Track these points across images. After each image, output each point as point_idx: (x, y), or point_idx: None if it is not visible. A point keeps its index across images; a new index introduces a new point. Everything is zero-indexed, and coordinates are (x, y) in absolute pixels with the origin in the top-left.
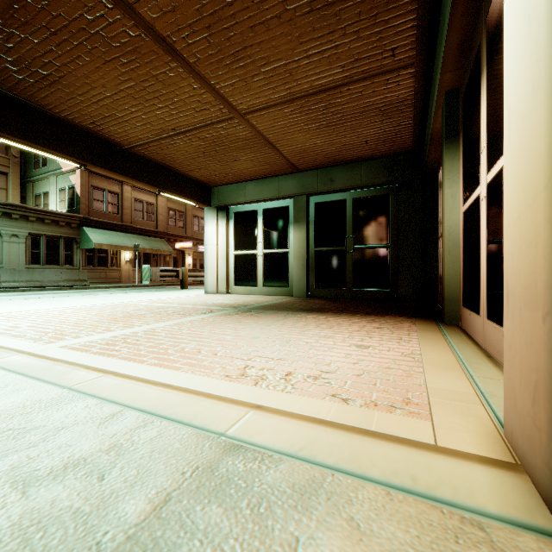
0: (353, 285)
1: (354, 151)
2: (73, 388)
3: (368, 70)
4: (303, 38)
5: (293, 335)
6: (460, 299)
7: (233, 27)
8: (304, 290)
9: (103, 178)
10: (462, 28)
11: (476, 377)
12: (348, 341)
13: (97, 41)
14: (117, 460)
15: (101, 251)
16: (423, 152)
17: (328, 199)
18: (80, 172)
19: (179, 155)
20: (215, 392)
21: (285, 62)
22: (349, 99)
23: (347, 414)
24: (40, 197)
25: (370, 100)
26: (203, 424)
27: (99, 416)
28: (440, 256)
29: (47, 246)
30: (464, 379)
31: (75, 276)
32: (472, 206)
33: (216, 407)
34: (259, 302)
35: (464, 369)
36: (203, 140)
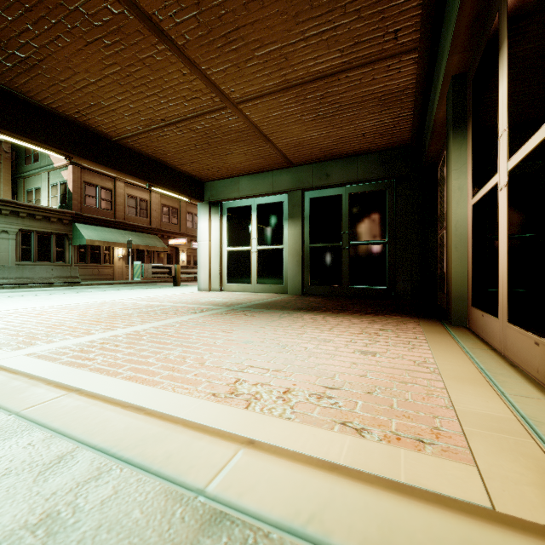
0: (349, 283)
1: (350, 144)
2: (22, 414)
3: (368, 55)
4: (300, 17)
5: (290, 339)
6: (468, 299)
7: (224, 3)
8: (299, 287)
9: (96, 174)
10: (476, 0)
11: (509, 394)
12: (350, 346)
13: (76, 19)
14: (44, 544)
15: (93, 247)
16: (421, 145)
17: (323, 194)
18: (72, 167)
19: (170, 148)
20: (197, 418)
21: (280, 45)
22: (347, 88)
23: (364, 454)
24: (31, 192)
25: (369, 89)
26: (176, 474)
27: (42, 459)
28: (440, 253)
29: (38, 242)
30: (496, 398)
31: (66, 273)
32: (485, 197)
33: (197, 443)
34: (252, 300)
35: (491, 383)
36: (194, 131)
